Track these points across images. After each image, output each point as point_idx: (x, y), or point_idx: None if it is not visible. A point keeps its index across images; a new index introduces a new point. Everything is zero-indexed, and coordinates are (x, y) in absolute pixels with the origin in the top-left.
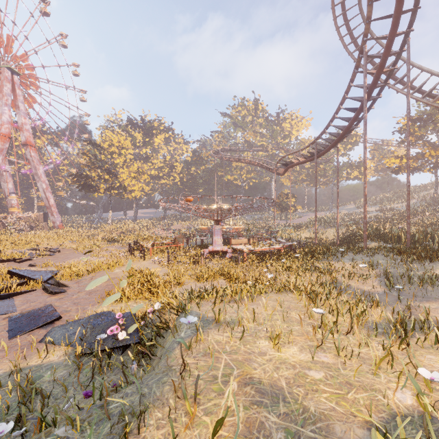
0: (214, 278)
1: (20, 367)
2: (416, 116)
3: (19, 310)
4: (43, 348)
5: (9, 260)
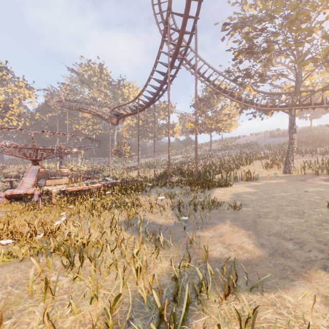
0: None
1: None
2: (202, 97)
3: None
4: None
5: None
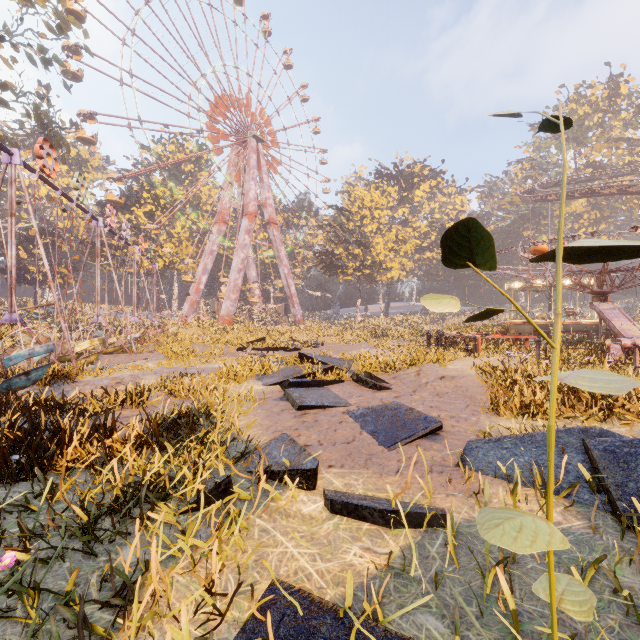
0: None
1: None
2: None
3: (352, 404)
4: (519, 484)
5: (278, 349)
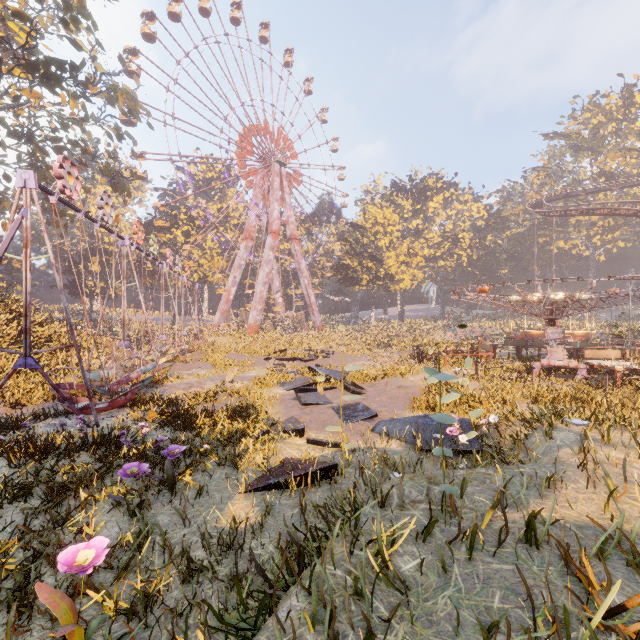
0: (564, 401)
1: (368, 446)
2: None
3: (335, 403)
4: (383, 435)
5: (296, 359)
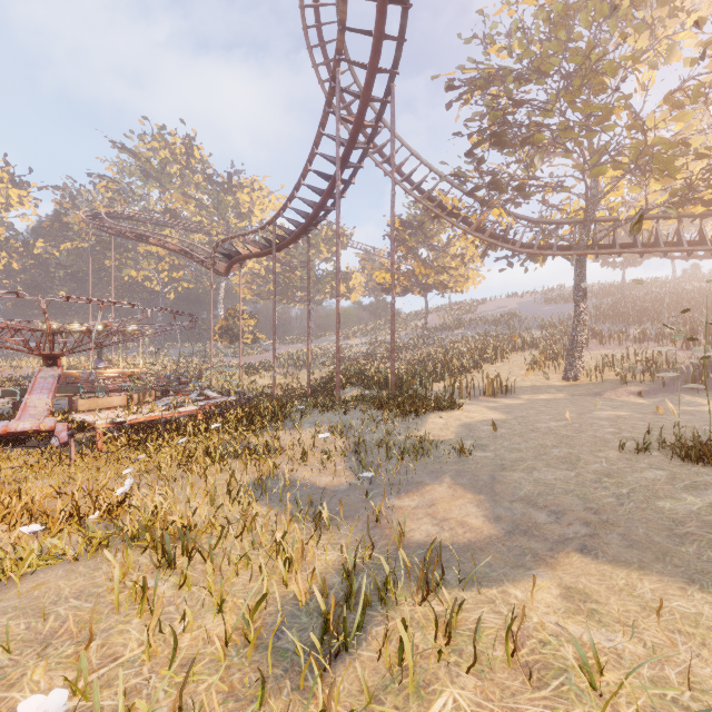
0: None
1: None
2: (407, 220)
3: None
4: None
5: None
